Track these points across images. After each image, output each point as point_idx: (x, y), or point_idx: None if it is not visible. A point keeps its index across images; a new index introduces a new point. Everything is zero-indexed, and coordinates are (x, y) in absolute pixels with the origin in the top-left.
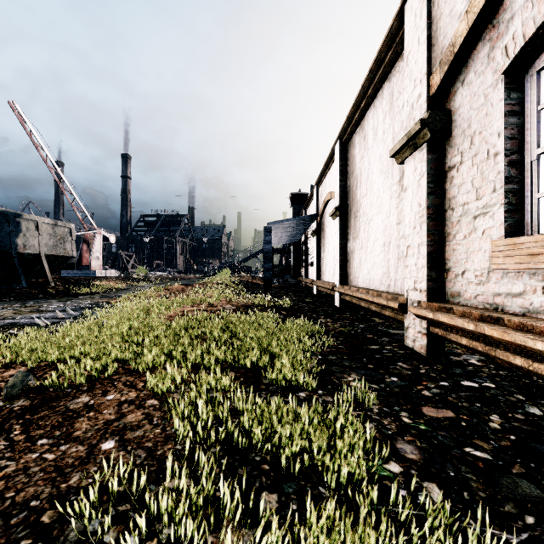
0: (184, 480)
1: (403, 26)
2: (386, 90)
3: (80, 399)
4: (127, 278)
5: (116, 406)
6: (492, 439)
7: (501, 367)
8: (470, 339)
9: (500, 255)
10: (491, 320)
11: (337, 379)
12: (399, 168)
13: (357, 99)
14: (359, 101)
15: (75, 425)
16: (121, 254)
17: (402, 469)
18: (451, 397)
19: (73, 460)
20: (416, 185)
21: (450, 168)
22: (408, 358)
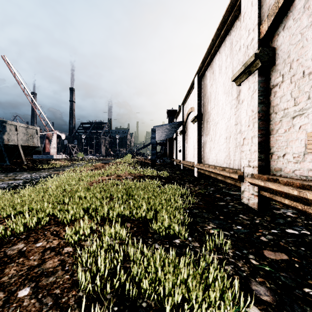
0: None
1: None
2: (227, 41)
3: (16, 246)
4: (71, 159)
5: (40, 253)
6: None
7: (309, 218)
8: (291, 200)
9: None
10: (310, 188)
11: (200, 228)
12: (236, 89)
13: (208, 49)
14: (209, 50)
15: (5, 270)
16: (69, 145)
17: None
18: (282, 242)
19: None
20: (250, 98)
21: (274, 86)
22: (246, 211)
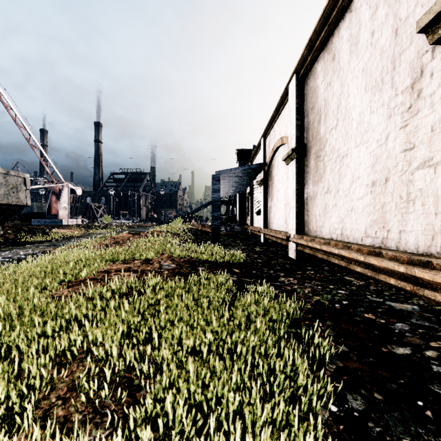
0: None
1: None
2: None
3: None
4: (88, 226)
5: None
6: None
7: None
8: None
9: None
10: None
11: None
12: (410, 67)
13: (326, 8)
14: (328, 10)
15: None
16: (92, 205)
17: None
18: None
19: None
20: None
21: None
22: None
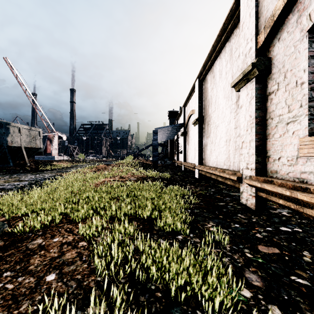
0: (101, 313)
1: (239, 7)
2: (227, 47)
3: (36, 241)
4: (73, 160)
5: (58, 246)
6: (308, 270)
7: (303, 217)
8: (285, 200)
9: (305, 147)
10: (301, 189)
11: (201, 226)
12: (236, 94)
13: (209, 54)
14: (210, 55)
15: (30, 261)
16: (70, 146)
17: (252, 294)
18: (275, 238)
19: (25, 289)
20: (248, 104)
21: (270, 93)
22: (244, 211)
